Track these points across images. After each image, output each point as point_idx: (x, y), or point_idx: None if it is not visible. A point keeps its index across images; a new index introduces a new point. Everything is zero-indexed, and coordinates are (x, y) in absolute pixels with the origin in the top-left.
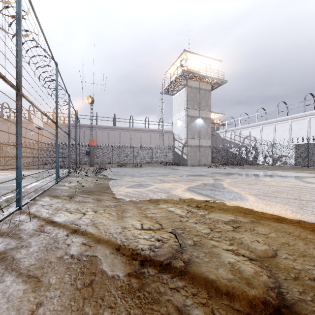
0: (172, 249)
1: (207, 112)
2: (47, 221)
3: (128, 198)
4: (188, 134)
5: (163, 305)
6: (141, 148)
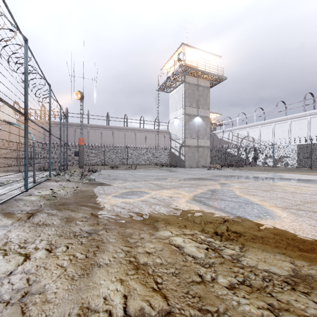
0: None
1: (206, 111)
2: None
3: (113, 215)
4: (186, 134)
5: None
6: (136, 149)
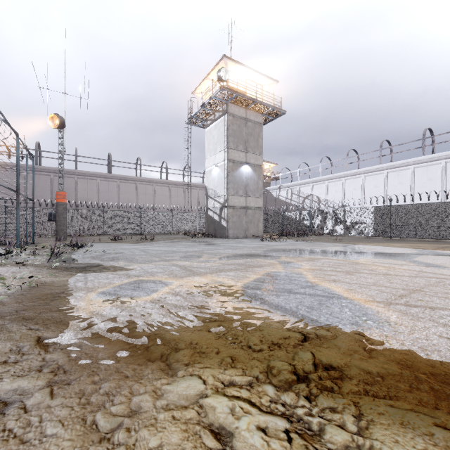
0: None
1: (258, 157)
2: None
3: (85, 341)
4: (230, 189)
5: None
6: (155, 211)
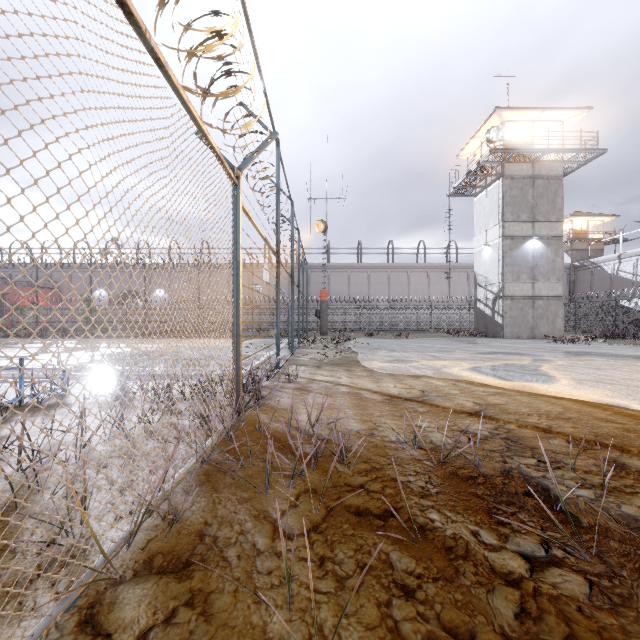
0: (416, 395)
1: (554, 225)
2: (311, 379)
3: (382, 371)
4: (506, 274)
5: (401, 405)
6: (409, 303)
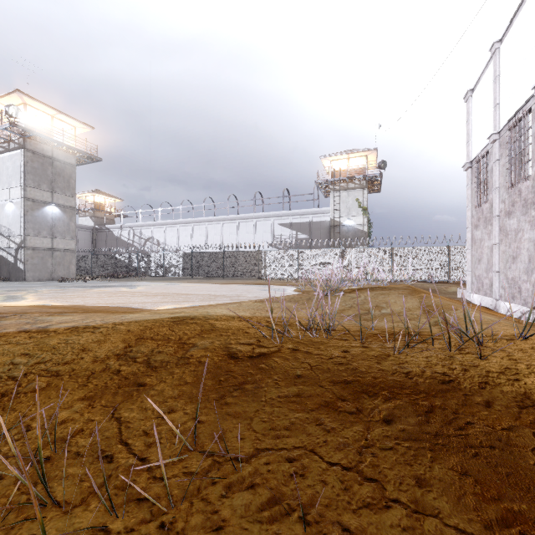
0: None
1: (69, 198)
2: None
3: None
4: (28, 229)
5: None
6: None
